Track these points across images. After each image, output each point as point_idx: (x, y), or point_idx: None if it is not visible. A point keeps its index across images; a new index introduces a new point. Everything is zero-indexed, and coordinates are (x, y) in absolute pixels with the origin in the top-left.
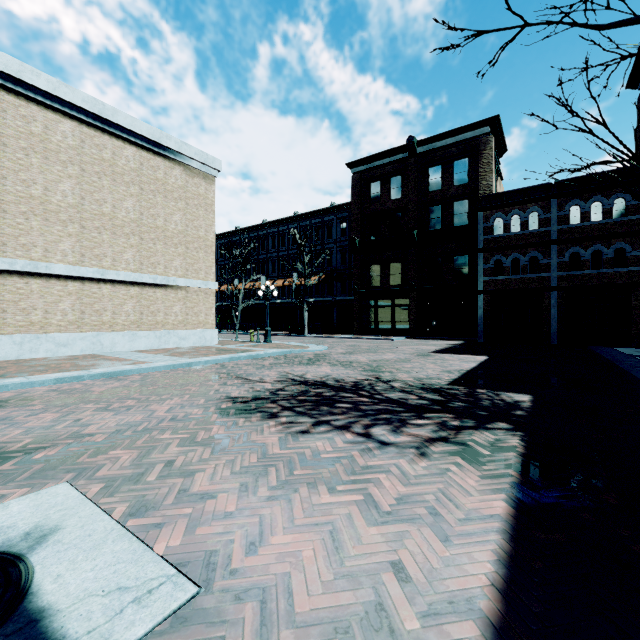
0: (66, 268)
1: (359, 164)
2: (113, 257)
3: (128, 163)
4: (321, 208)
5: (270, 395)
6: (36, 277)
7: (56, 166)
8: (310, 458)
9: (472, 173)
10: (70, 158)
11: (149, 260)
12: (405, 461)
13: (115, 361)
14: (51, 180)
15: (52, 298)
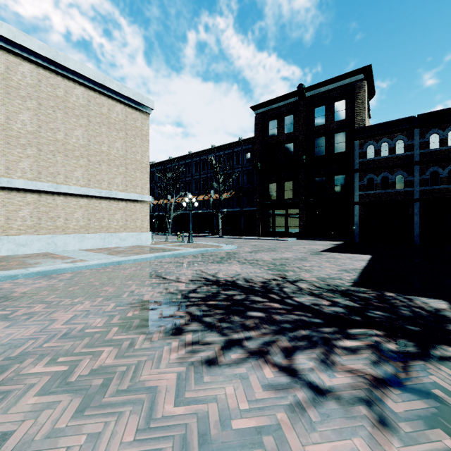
0: (25, 183)
1: (260, 107)
2: (65, 175)
3: (78, 100)
4: (232, 142)
5: (181, 298)
6: None
7: (16, 100)
8: (215, 431)
9: (349, 111)
10: (29, 94)
11: (95, 177)
12: (364, 444)
13: (59, 259)
14: (12, 111)
15: (13, 207)
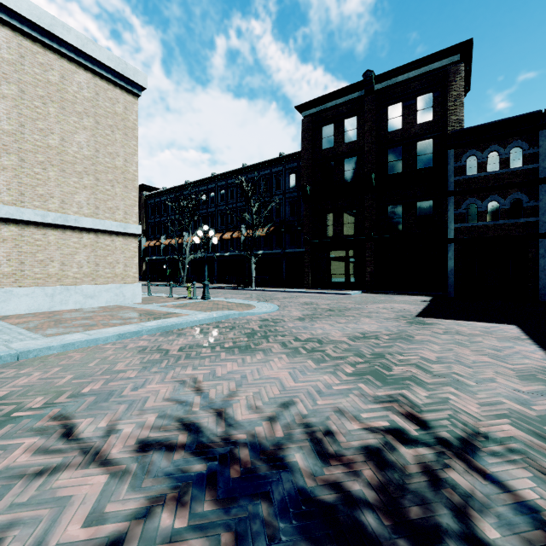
0: None
1: (310, 106)
2: None
3: None
4: (270, 159)
5: None
6: None
7: None
8: None
9: (438, 108)
10: None
11: (35, 190)
12: None
13: None
14: None
15: None
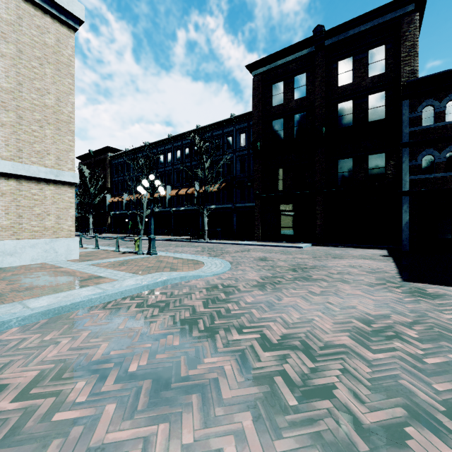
0: None
1: (260, 65)
2: None
3: None
4: (221, 120)
5: None
6: None
7: None
8: None
9: (391, 60)
10: None
11: None
12: None
13: None
14: None
15: None
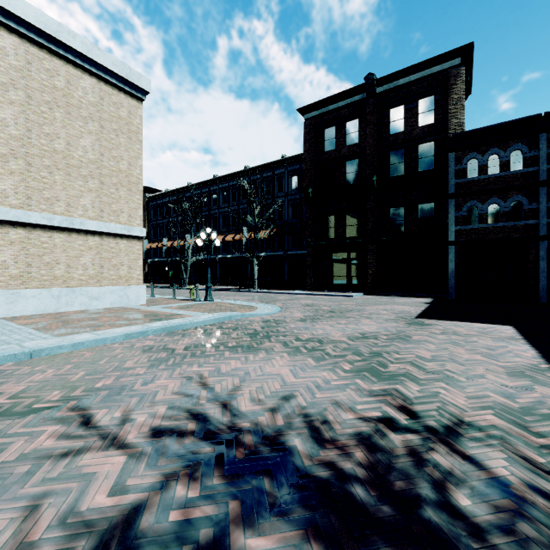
0: None
1: (312, 109)
2: None
3: (5, 57)
4: (272, 161)
5: None
6: None
7: None
8: None
9: (439, 111)
10: None
11: (42, 194)
12: None
13: None
14: None
15: None
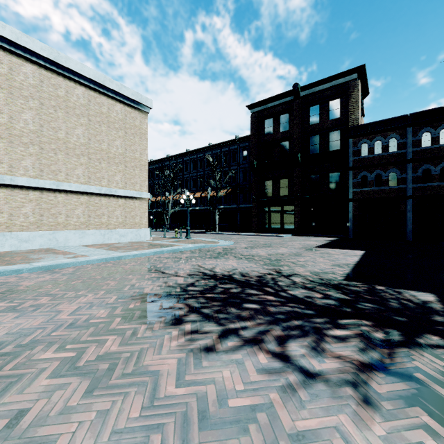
0: (27, 180)
1: (256, 106)
2: (66, 172)
3: (79, 100)
4: (228, 140)
5: (180, 291)
6: (2, 187)
7: (19, 100)
8: (213, 408)
9: (343, 110)
10: (31, 94)
11: (95, 175)
12: (349, 420)
13: (61, 254)
14: (15, 111)
15: (16, 204)
